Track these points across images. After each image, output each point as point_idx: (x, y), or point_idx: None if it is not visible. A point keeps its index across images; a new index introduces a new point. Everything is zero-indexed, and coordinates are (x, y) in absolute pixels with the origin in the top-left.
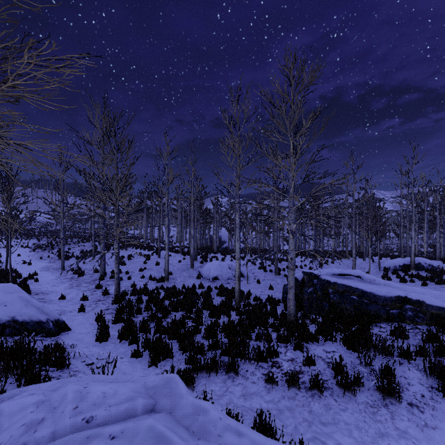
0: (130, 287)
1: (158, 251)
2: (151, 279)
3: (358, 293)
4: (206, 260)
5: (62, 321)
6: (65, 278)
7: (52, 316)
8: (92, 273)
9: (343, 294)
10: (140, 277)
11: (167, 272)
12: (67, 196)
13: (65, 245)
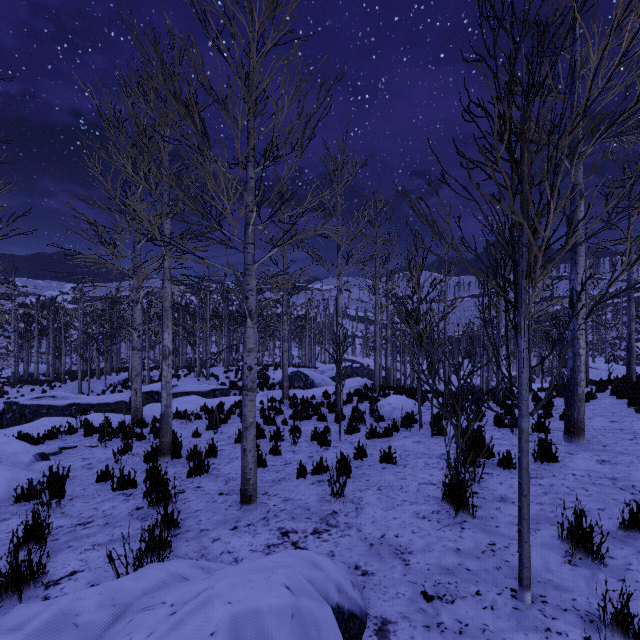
0: None
1: None
2: None
3: (47, 407)
4: None
5: None
6: None
7: None
8: None
9: (37, 411)
10: None
11: None
12: None
13: None
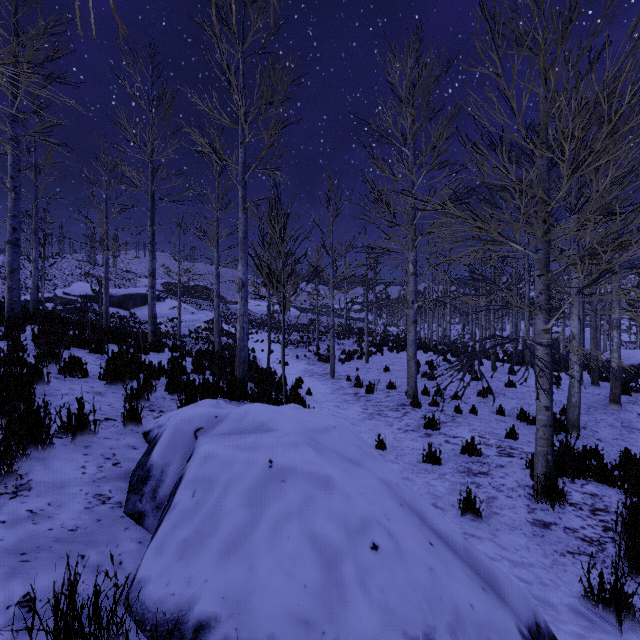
0: (503, 438)
1: (492, 357)
2: (524, 419)
3: None
4: (634, 386)
5: (546, 634)
6: (345, 393)
7: (512, 601)
8: (383, 389)
9: None
10: (495, 412)
11: (576, 409)
12: (338, 256)
13: (319, 342)
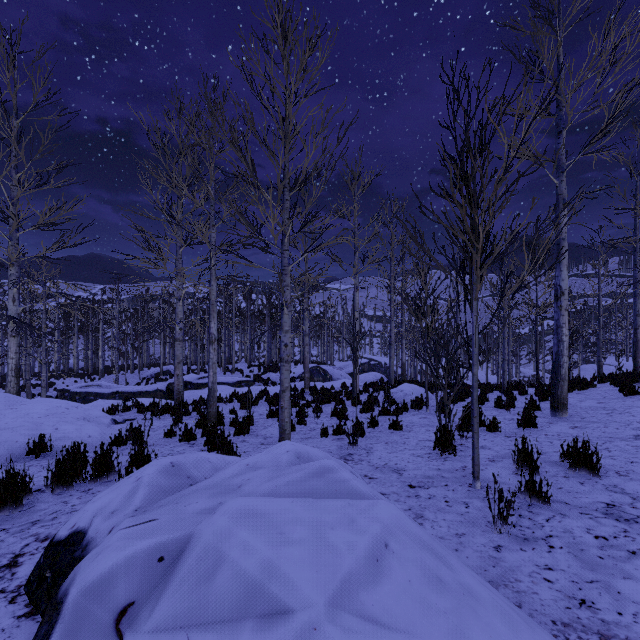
0: None
1: None
2: None
3: (94, 394)
4: None
5: None
6: None
7: None
8: None
9: (86, 398)
10: None
11: None
12: None
13: None
